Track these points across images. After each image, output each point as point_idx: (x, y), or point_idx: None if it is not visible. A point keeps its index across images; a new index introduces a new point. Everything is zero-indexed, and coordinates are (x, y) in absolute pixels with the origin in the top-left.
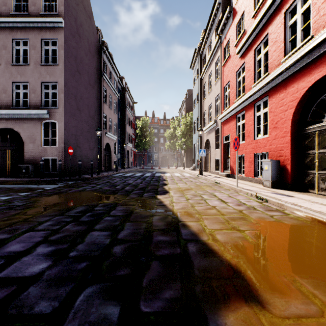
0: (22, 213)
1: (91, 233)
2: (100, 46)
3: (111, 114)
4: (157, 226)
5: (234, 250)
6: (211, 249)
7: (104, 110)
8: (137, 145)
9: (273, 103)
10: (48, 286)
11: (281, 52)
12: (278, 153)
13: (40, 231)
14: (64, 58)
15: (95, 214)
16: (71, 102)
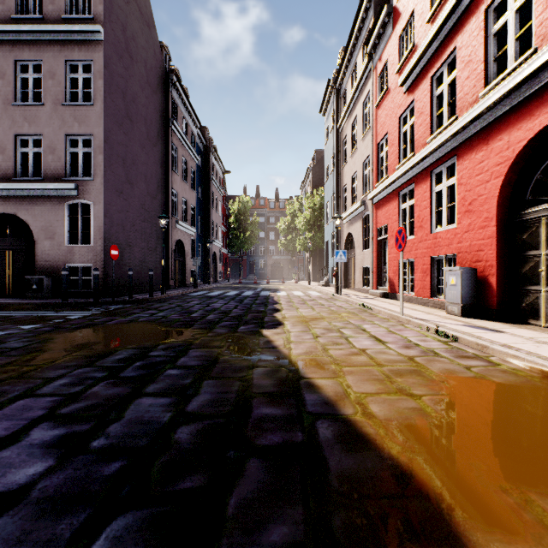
0: (18, 362)
1: (139, 400)
2: (167, 75)
3: (185, 191)
4: (260, 387)
5: (404, 436)
6: (361, 433)
7: (173, 184)
8: (231, 244)
9: (464, 169)
10: (37, 515)
11: (480, 79)
12: (474, 255)
13: (44, 396)
14: (104, 93)
15: (149, 364)
16: (115, 169)
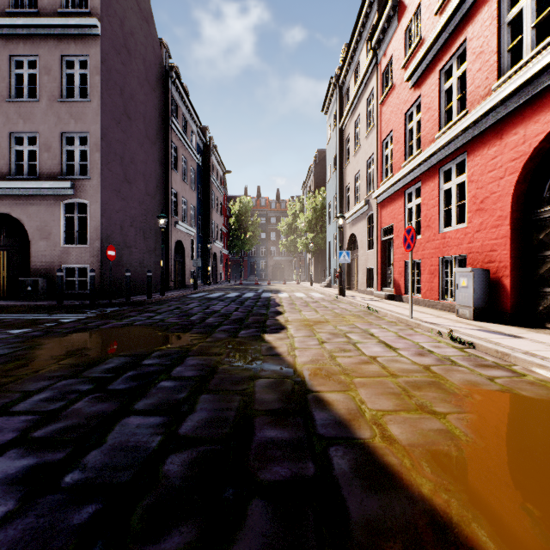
0: None
1: (125, 419)
2: (166, 72)
3: (185, 191)
4: (263, 402)
5: (434, 468)
6: (383, 464)
7: (173, 184)
8: (231, 245)
9: (475, 166)
10: None
11: (493, 71)
12: (486, 255)
13: (19, 414)
14: (101, 89)
15: (141, 375)
16: (113, 168)
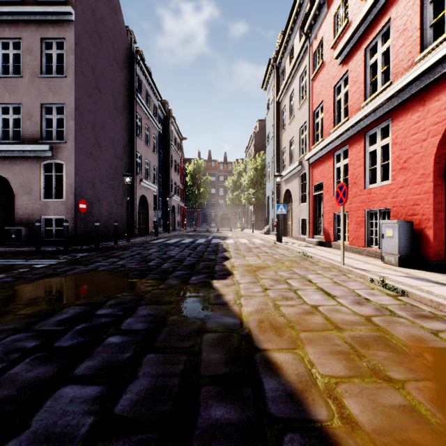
0: None
1: (60, 390)
2: (132, 55)
3: (148, 154)
4: (209, 365)
5: None
6: None
7: (137, 148)
8: (187, 199)
9: (399, 130)
10: None
11: (416, 45)
12: (410, 209)
13: None
14: (75, 67)
15: (91, 328)
16: (85, 134)
